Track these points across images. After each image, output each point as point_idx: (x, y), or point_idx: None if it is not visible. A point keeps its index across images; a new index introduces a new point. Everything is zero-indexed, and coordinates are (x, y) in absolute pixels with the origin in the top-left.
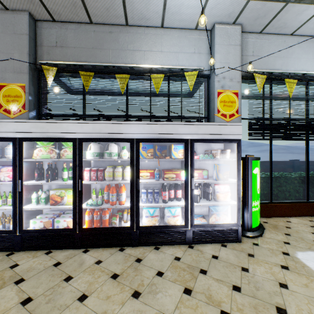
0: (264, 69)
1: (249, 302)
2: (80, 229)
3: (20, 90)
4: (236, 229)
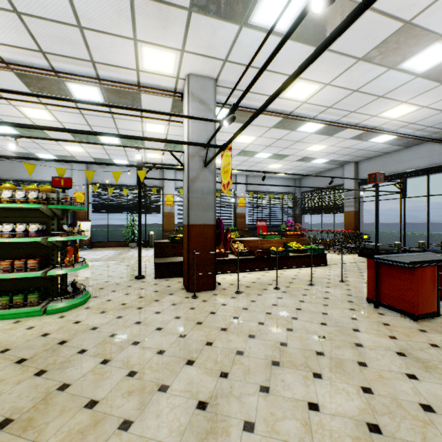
0: (102, 182)
1: None
2: None
3: None
4: None
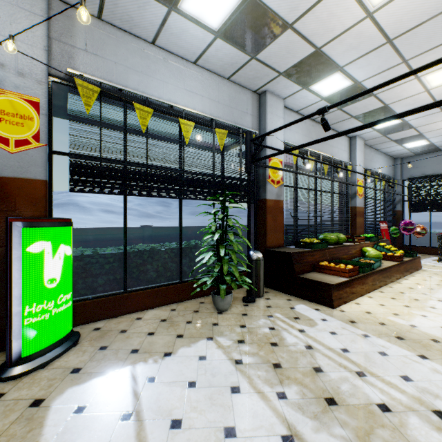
0: (108, 81)
1: None
2: None
3: None
4: None
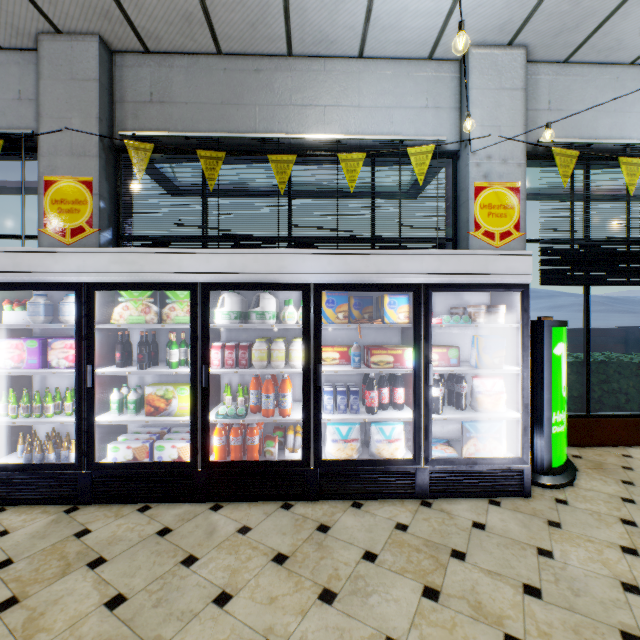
0: (572, 138)
1: (563, 620)
2: (204, 464)
3: (84, 189)
4: (519, 469)
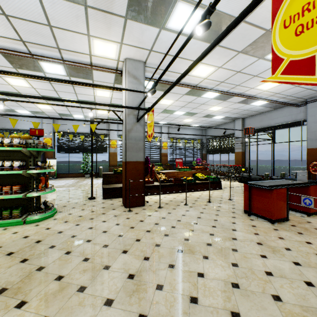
0: (65, 130)
1: None
2: None
3: None
4: None
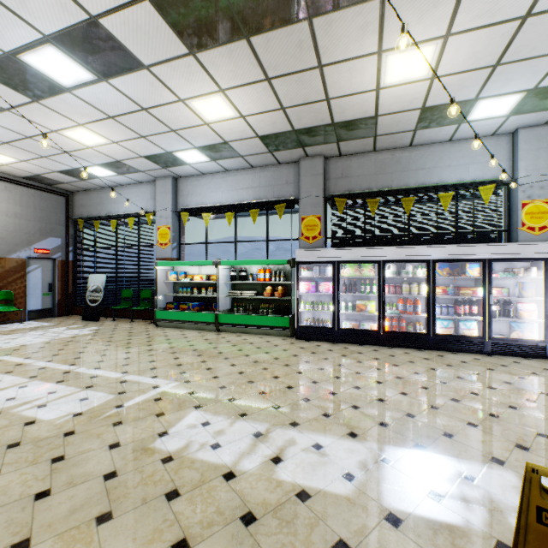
0: None
1: (544, 378)
2: (383, 331)
3: (317, 220)
4: (543, 346)
